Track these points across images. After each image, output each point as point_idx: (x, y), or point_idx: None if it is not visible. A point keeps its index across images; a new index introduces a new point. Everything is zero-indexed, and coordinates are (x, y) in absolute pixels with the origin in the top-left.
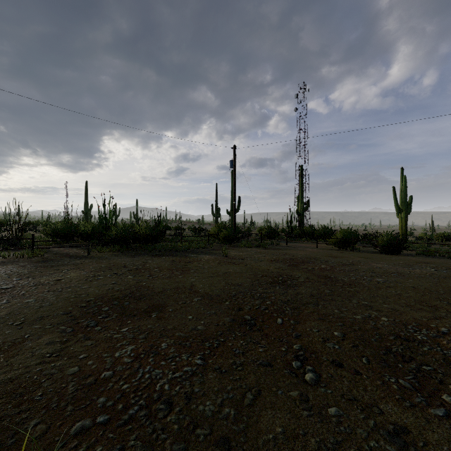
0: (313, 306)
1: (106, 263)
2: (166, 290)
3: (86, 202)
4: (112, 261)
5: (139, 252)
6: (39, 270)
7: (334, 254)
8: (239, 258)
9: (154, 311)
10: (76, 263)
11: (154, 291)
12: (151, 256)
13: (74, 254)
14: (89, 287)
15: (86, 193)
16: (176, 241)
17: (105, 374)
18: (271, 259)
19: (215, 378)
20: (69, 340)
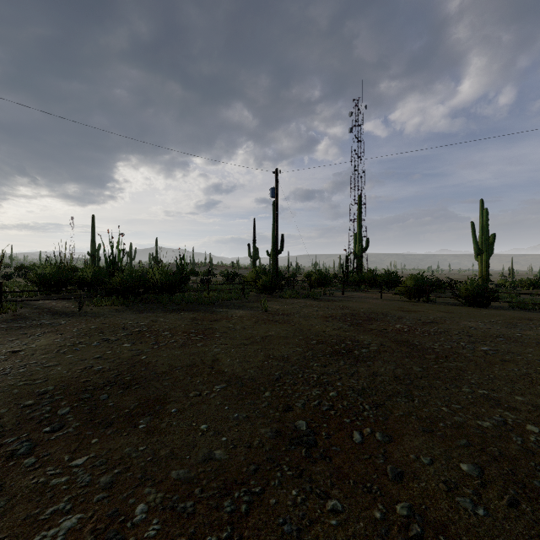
0: (405, 402)
1: (99, 322)
2: (174, 370)
3: (93, 241)
4: (109, 319)
5: (151, 306)
6: None
7: (405, 307)
8: (284, 314)
9: (145, 415)
10: (57, 322)
11: (155, 371)
12: (166, 312)
13: (60, 309)
14: (57, 364)
15: (93, 230)
16: (201, 290)
17: None
18: (326, 315)
19: None
20: None
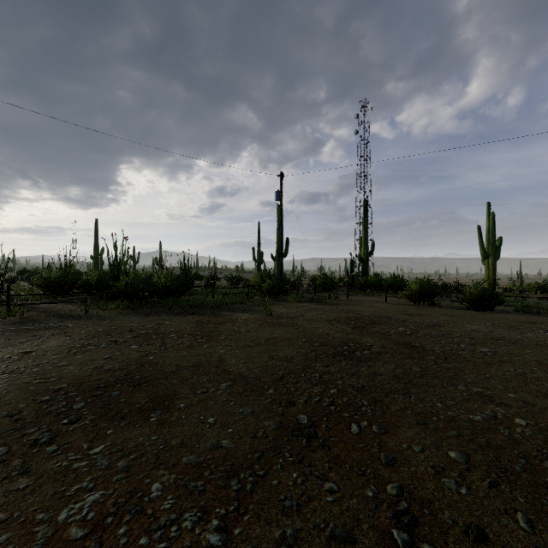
0: (402, 398)
1: (106, 325)
2: (181, 369)
3: (96, 245)
4: (115, 322)
5: (156, 309)
6: (7, 336)
7: (410, 311)
8: (288, 318)
9: (156, 409)
10: (65, 325)
11: (163, 371)
12: (171, 315)
13: (67, 313)
14: (68, 364)
15: (96, 233)
16: (206, 294)
17: None
18: (330, 319)
19: None
20: None
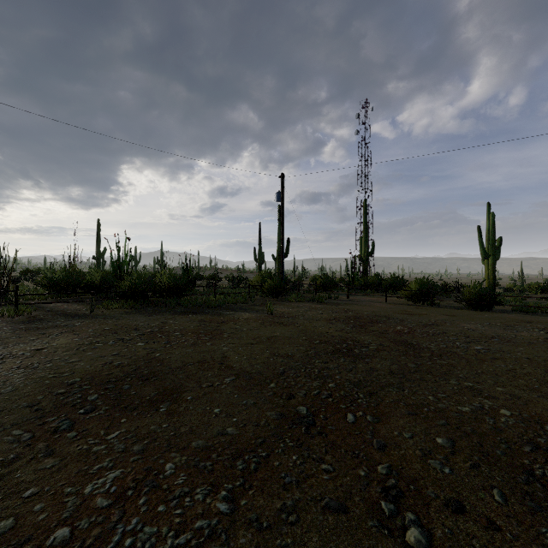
0: (396, 391)
1: (111, 324)
2: (187, 365)
3: (98, 245)
4: (120, 321)
5: (159, 309)
6: (18, 334)
7: (409, 311)
8: (289, 317)
9: (165, 401)
10: (72, 324)
11: (170, 366)
12: (174, 314)
13: (72, 312)
14: (79, 360)
15: (98, 234)
16: (208, 294)
17: (55, 537)
18: (330, 318)
19: (251, 543)
20: (19, 457)
